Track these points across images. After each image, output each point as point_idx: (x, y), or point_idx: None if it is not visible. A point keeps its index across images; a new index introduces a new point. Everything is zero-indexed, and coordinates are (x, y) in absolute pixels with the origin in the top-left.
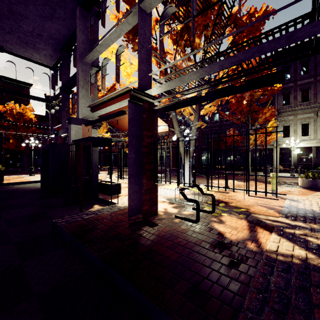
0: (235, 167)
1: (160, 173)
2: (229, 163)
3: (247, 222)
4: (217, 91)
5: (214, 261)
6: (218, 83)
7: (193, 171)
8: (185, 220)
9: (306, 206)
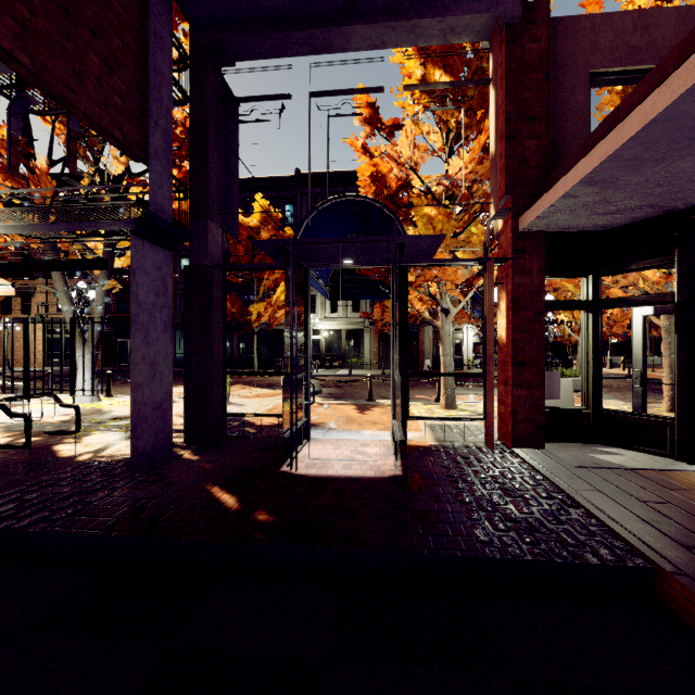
0: (239, 363)
1: (54, 381)
2: (230, 354)
3: (122, 436)
4: (42, 261)
5: (3, 477)
6: (93, 235)
7: (106, 372)
8: (8, 448)
9: (239, 410)
